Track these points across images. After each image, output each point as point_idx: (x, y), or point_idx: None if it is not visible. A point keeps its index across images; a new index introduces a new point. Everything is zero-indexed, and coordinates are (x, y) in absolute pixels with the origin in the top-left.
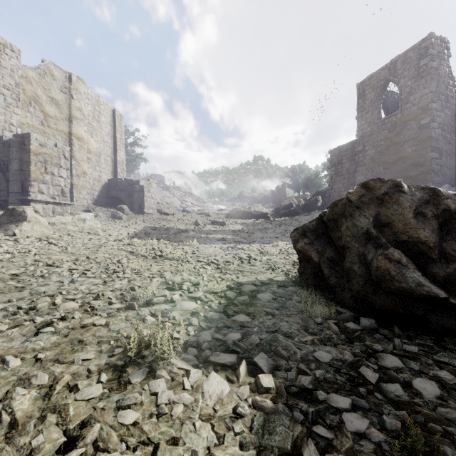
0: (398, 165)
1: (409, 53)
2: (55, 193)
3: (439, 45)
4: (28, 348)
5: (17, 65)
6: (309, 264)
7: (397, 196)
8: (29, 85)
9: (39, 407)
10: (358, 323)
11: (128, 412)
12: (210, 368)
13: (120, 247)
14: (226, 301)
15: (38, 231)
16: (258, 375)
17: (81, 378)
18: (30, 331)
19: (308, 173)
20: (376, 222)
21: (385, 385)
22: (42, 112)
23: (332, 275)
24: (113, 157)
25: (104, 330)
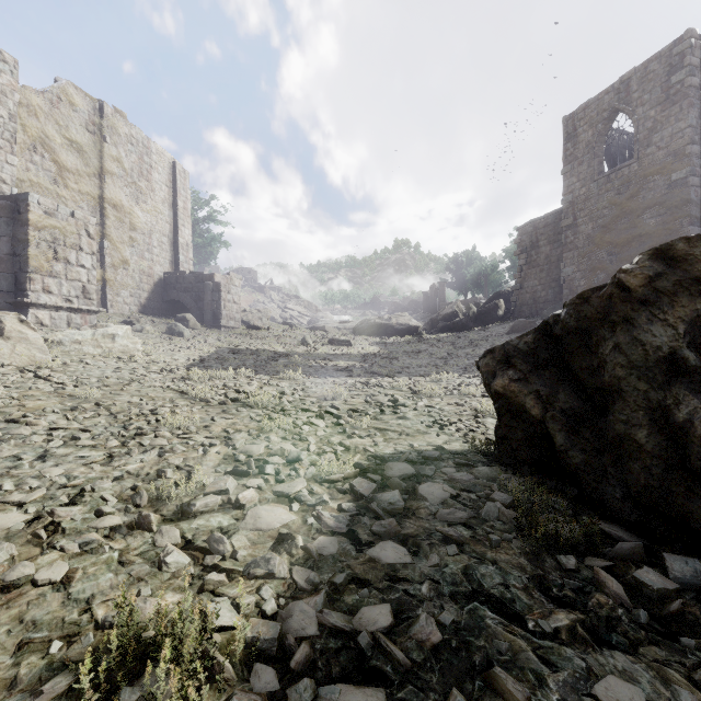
0: (633, 248)
1: (651, 65)
2: (71, 293)
3: None
4: None
5: (12, 84)
6: (519, 421)
7: None
8: (33, 118)
9: None
10: (659, 568)
11: None
12: None
13: (166, 384)
14: (355, 501)
15: (23, 355)
16: None
17: None
18: None
19: (480, 264)
20: (693, 335)
21: None
22: (55, 163)
23: (574, 446)
24: (173, 238)
25: (53, 599)
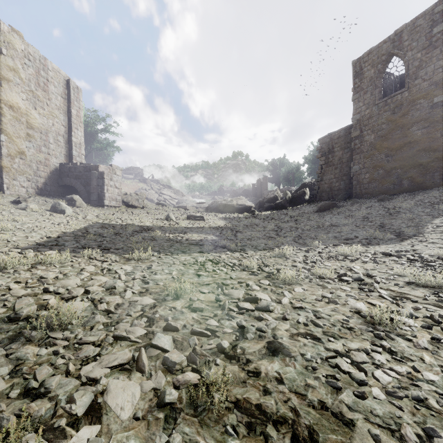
0: (404, 151)
1: (418, 21)
2: None
3: None
4: None
5: None
6: None
7: None
8: None
9: None
10: None
11: None
12: None
13: None
14: None
15: None
16: None
17: None
18: None
19: (289, 166)
20: None
21: None
22: None
23: None
24: (67, 137)
25: None
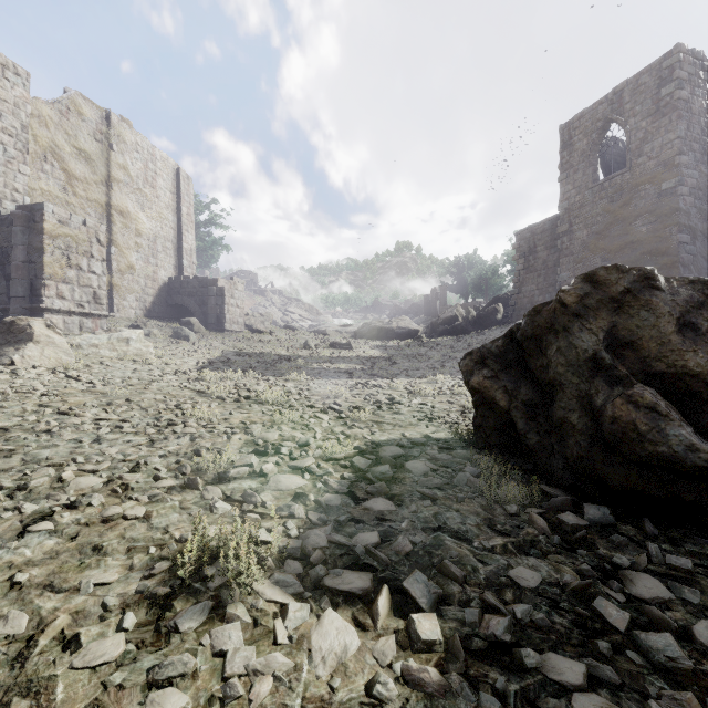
0: (626, 254)
1: (643, 77)
2: (83, 298)
3: (692, 64)
4: (1, 561)
5: (24, 96)
6: (491, 412)
7: (647, 295)
8: (44, 128)
9: (1, 683)
10: (580, 514)
11: (168, 693)
12: (324, 601)
13: (183, 384)
14: (354, 473)
15: (51, 357)
16: (411, 616)
17: (89, 622)
18: (12, 530)
19: (481, 268)
20: (610, 341)
21: (644, 635)
22: (64, 172)
23: (531, 430)
24: (177, 243)
25: (141, 526)
